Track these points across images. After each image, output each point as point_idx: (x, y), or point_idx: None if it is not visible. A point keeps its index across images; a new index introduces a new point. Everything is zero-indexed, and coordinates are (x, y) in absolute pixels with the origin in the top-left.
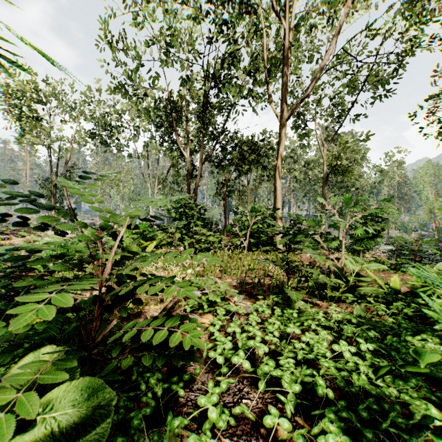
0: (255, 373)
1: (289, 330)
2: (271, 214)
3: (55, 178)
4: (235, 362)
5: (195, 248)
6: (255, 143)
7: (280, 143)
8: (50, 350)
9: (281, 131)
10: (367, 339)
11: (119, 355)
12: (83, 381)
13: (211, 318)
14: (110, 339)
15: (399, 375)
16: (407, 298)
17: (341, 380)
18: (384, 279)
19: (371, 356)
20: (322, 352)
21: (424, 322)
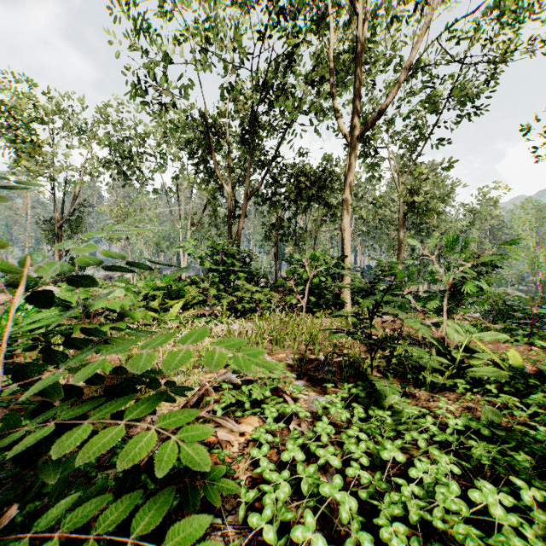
0: (332, 543)
1: (386, 455)
2: (336, 263)
3: (60, 218)
4: (297, 538)
5: (237, 309)
6: (314, 174)
7: (348, 169)
8: None
9: (350, 154)
10: (519, 471)
11: None
12: None
13: (256, 422)
14: None
15: None
16: (543, 384)
17: None
18: (496, 352)
19: (545, 516)
20: (454, 509)
21: None
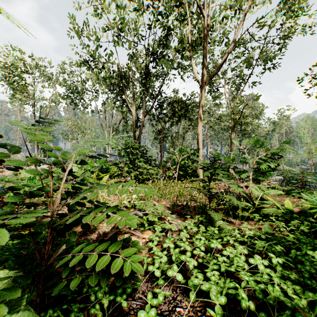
0: (186, 282)
1: (213, 245)
2: (194, 153)
3: None
4: (170, 275)
5: (139, 179)
6: (182, 102)
7: (201, 101)
8: (2, 276)
9: (202, 92)
10: (275, 252)
11: (70, 274)
12: (21, 316)
13: (150, 233)
14: (59, 263)
15: (303, 283)
16: (300, 217)
17: (260, 292)
18: (280, 201)
19: (281, 268)
20: (241, 265)
21: (315, 237)
